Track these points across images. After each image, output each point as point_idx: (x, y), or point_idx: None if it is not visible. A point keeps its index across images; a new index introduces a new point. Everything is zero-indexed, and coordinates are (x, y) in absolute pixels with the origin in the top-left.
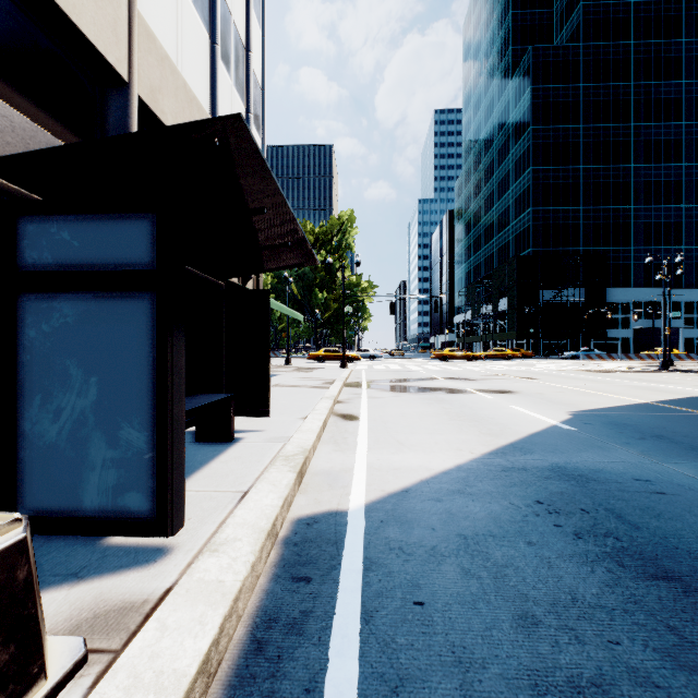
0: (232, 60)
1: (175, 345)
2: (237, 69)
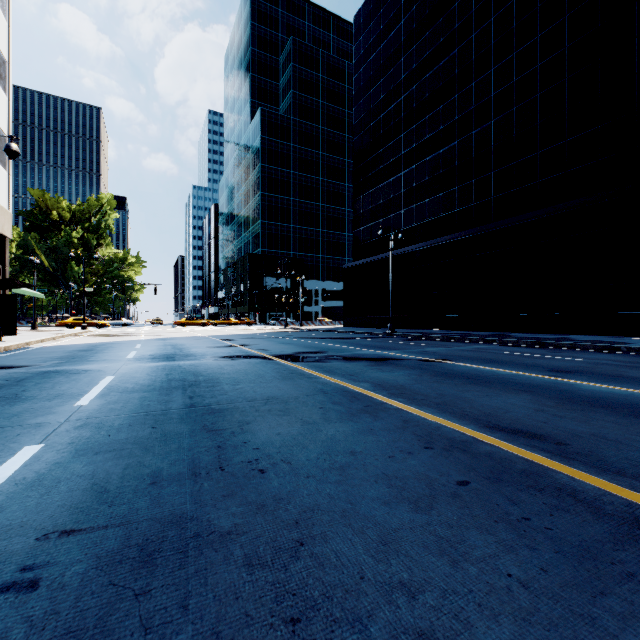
0: None
1: None
2: None
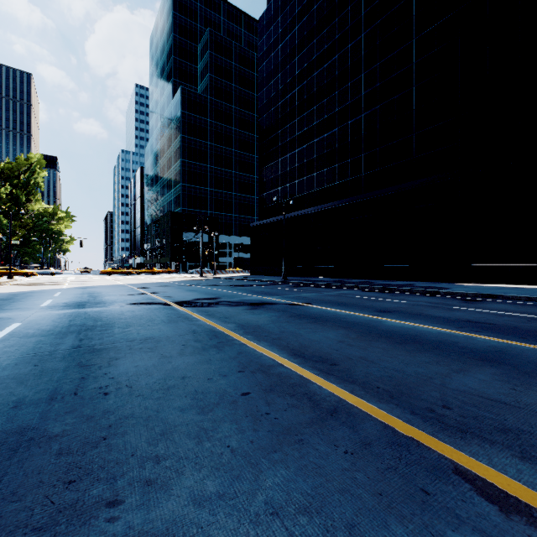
0: None
1: None
2: None
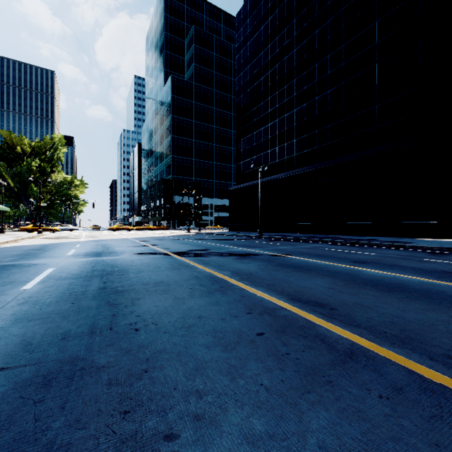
0: None
1: None
2: None
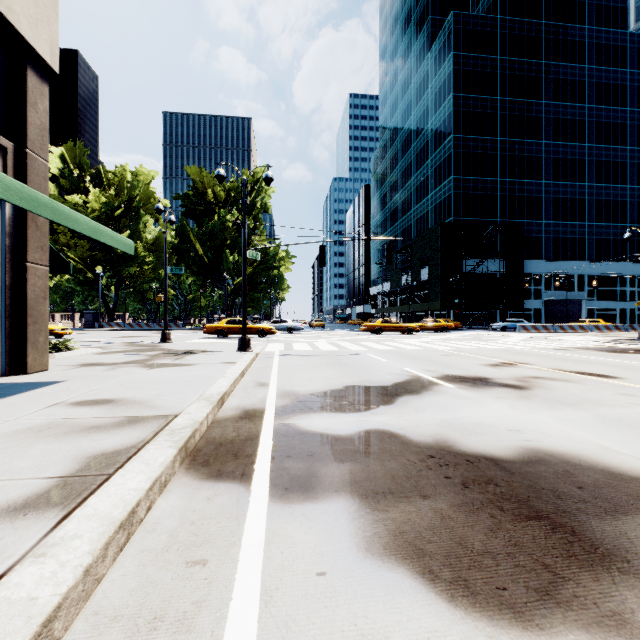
0: None
1: None
2: None
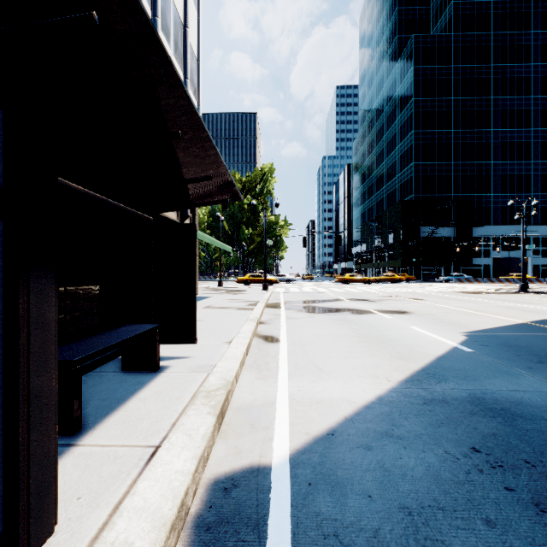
0: (172, 33)
1: (33, 292)
2: (176, 41)
